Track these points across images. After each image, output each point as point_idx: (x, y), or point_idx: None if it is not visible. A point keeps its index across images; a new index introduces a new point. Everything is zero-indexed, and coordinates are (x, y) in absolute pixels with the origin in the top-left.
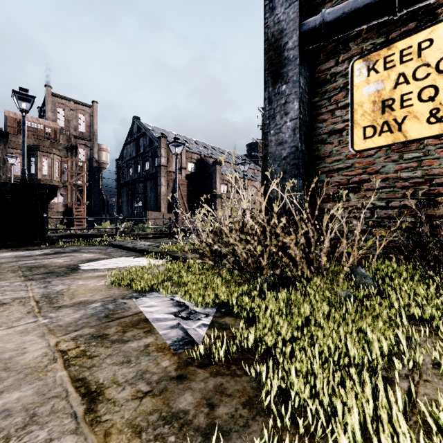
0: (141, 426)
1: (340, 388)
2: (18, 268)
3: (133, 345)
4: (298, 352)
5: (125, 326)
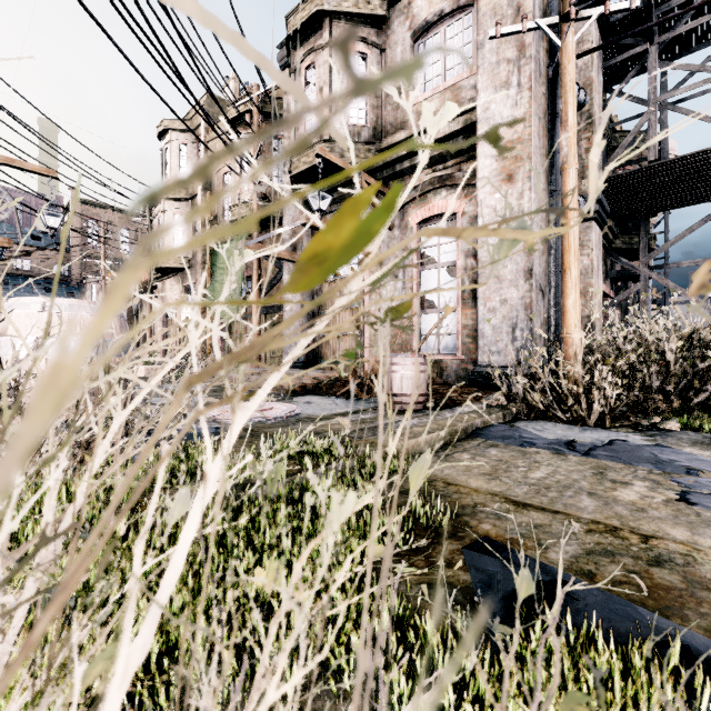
0: (458, 493)
1: (326, 457)
2: None
3: (566, 546)
4: (331, 488)
5: (663, 587)
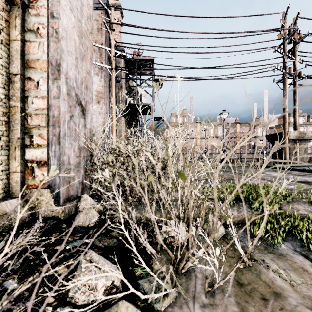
0: None
1: None
2: (230, 178)
3: None
4: None
5: None
